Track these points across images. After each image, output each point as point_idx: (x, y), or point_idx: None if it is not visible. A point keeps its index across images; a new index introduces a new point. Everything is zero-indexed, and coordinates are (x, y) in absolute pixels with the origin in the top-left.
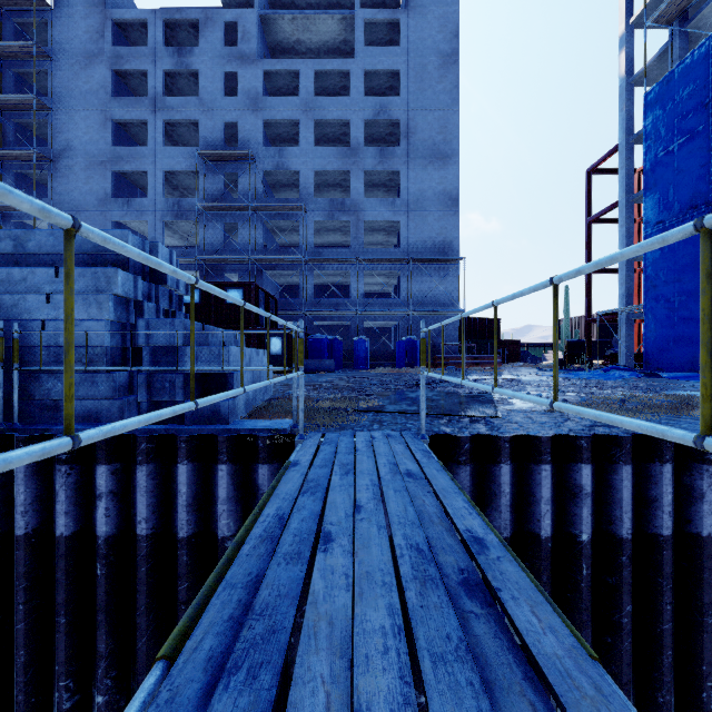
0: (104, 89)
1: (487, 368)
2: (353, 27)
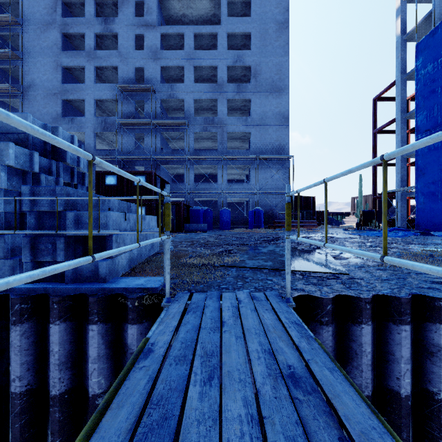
0: (56, 46)
1: (308, 229)
2: (219, 5)
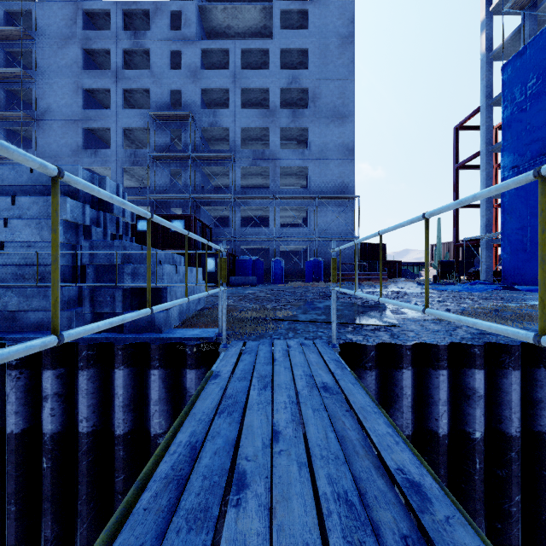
0: (76, 64)
1: (377, 283)
2: (271, 15)
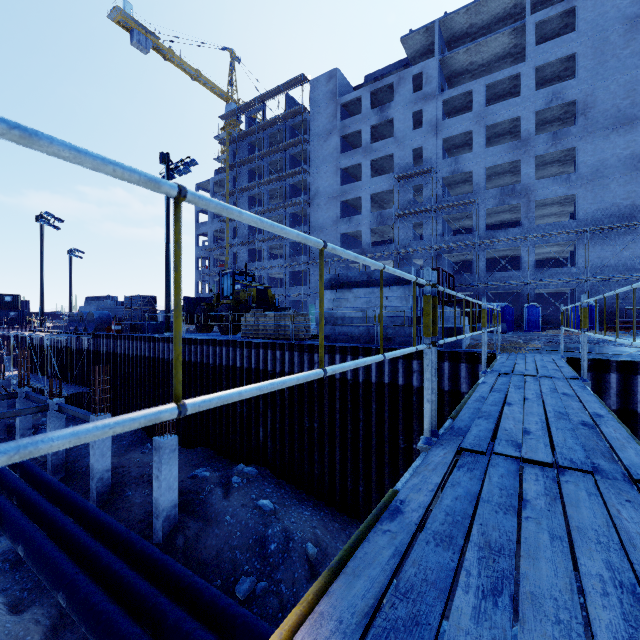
0: (336, 151)
1: None
2: (523, 32)
